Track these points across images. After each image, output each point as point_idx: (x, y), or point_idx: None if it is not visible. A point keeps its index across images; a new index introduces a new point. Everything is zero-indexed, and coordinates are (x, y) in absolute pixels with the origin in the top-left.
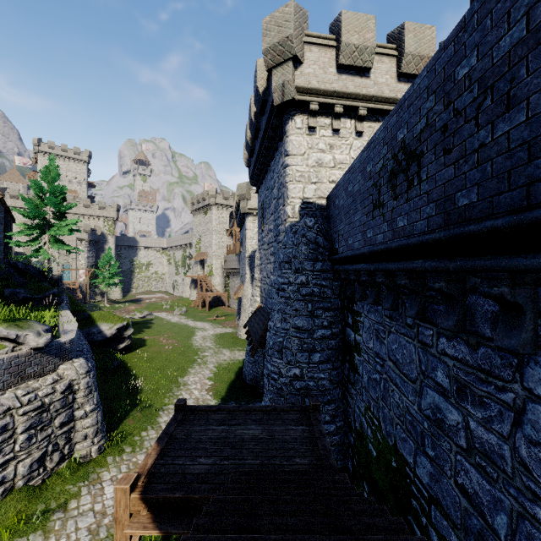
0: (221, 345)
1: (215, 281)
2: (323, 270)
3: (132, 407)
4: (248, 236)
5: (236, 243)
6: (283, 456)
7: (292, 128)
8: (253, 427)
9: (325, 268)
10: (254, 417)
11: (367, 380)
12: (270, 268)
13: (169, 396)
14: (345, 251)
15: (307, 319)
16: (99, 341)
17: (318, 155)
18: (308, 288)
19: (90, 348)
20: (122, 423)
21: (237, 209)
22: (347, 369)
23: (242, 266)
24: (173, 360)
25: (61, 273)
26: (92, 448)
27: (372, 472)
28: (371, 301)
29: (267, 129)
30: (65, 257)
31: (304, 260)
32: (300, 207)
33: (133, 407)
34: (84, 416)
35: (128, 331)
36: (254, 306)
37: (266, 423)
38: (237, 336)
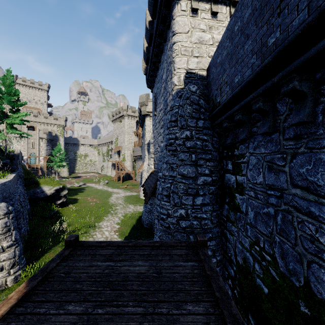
0: (128, 202)
1: (127, 164)
2: (204, 127)
3: (55, 243)
4: (146, 130)
5: (140, 140)
6: (172, 302)
7: (178, 10)
8: (139, 263)
9: (206, 125)
10: (141, 252)
11: (253, 216)
12: (160, 139)
13: (86, 236)
14: (230, 94)
15: (191, 167)
16: (41, 198)
17: (199, 34)
18: (192, 141)
19: (24, 199)
20: (43, 256)
21: (139, 114)
22: (227, 210)
23: (143, 152)
24: (94, 211)
25: (18, 152)
26: (8, 278)
27: (261, 309)
28: (265, 128)
29: (158, 26)
30: (32, 149)
31: (189, 118)
32: (185, 76)
33: (56, 243)
34: (0, 251)
35: (64, 192)
36: (150, 172)
37: (154, 259)
38: (140, 196)
